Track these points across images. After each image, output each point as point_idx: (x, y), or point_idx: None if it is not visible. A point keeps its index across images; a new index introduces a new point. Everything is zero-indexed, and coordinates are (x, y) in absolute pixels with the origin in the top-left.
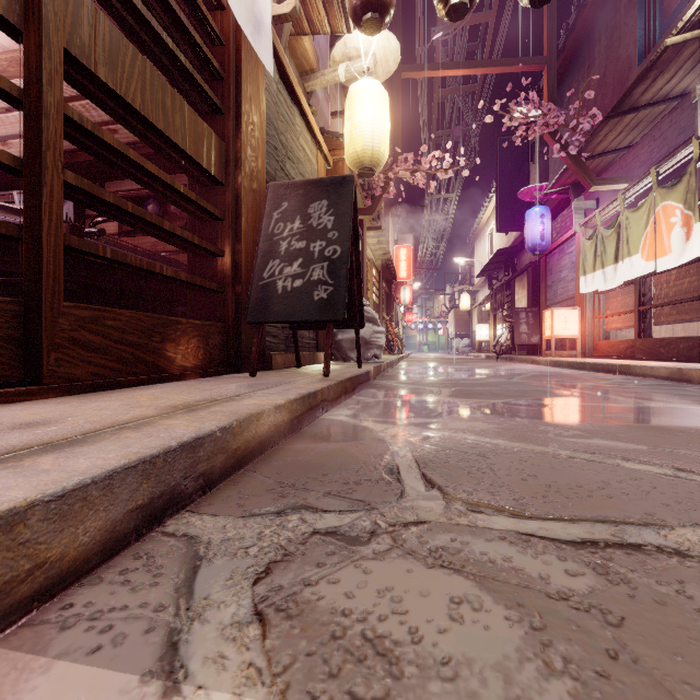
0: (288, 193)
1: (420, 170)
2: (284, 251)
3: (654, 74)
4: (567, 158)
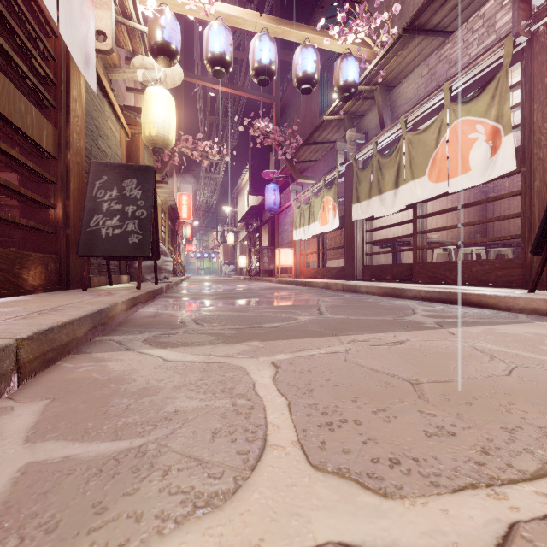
0: (107, 170)
1: (197, 150)
2: (106, 209)
3: (322, 130)
4: (285, 160)
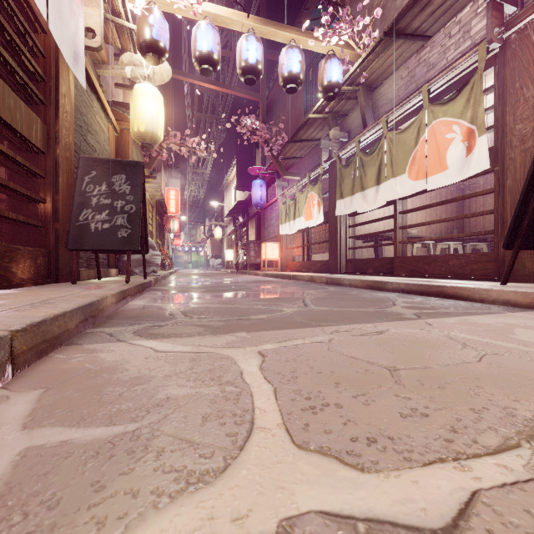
0: (96, 165)
1: (185, 146)
2: (95, 204)
3: (306, 128)
4: (272, 156)
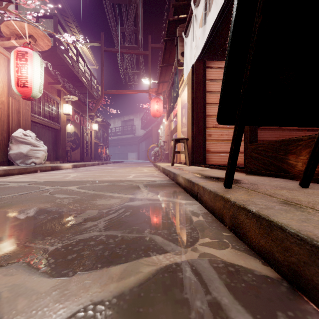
0: None
1: None
2: None
3: None
4: None
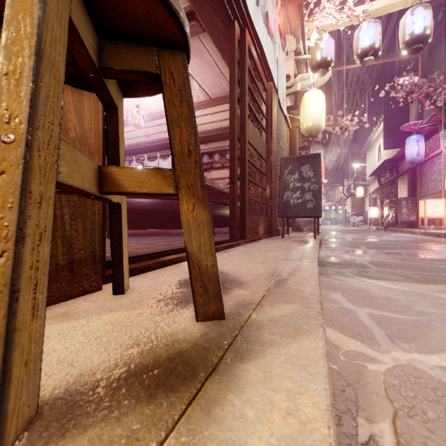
0: (290, 161)
1: (338, 126)
2: (292, 187)
3: None
4: (435, 108)
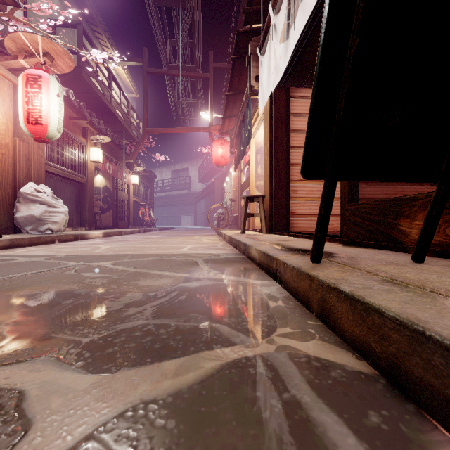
0: None
1: None
2: None
3: None
4: None
